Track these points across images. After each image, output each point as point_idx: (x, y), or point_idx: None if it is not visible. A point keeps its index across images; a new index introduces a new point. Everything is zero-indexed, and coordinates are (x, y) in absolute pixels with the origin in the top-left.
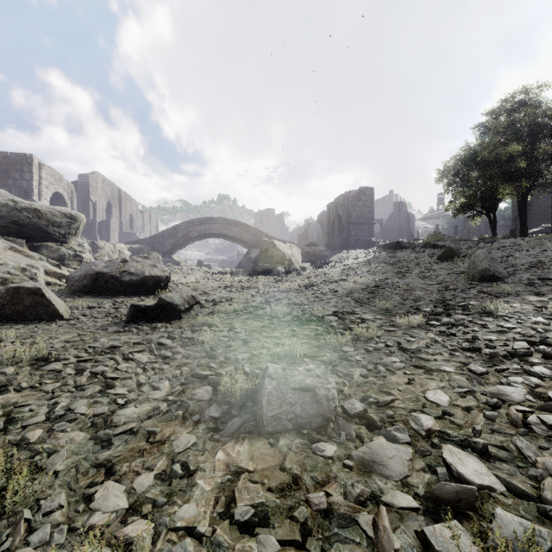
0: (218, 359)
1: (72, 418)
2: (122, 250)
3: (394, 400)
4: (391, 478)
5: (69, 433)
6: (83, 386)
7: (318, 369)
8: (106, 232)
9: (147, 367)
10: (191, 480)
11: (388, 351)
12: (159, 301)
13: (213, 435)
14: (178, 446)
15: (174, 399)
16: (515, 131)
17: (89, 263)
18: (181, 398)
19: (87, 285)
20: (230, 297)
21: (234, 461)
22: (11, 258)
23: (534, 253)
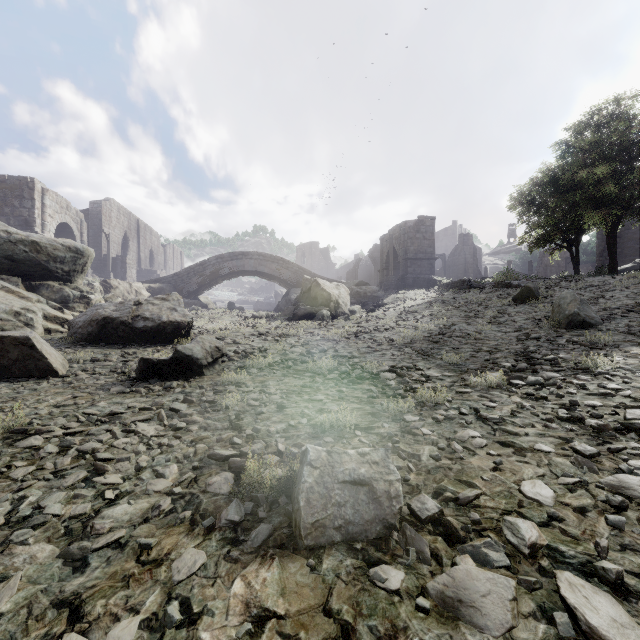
0: (245, 431)
1: (40, 522)
2: (139, 290)
3: (479, 495)
4: (487, 631)
5: (31, 546)
6: (64, 471)
7: (376, 453)
8: (122, 269)
9: (151, 443)
10: (192, 632)
11: (463, 421)
12: (176, 354)
13: (230, 552)
14: (180, 570)
15: (182, 492)
16: (603, 149)
17: (96, 306)
18: (192, 491)
19: (93, 333)
20: (265, 348)
21: (257, 596)
22: (2, 300)
23: (629, 293)
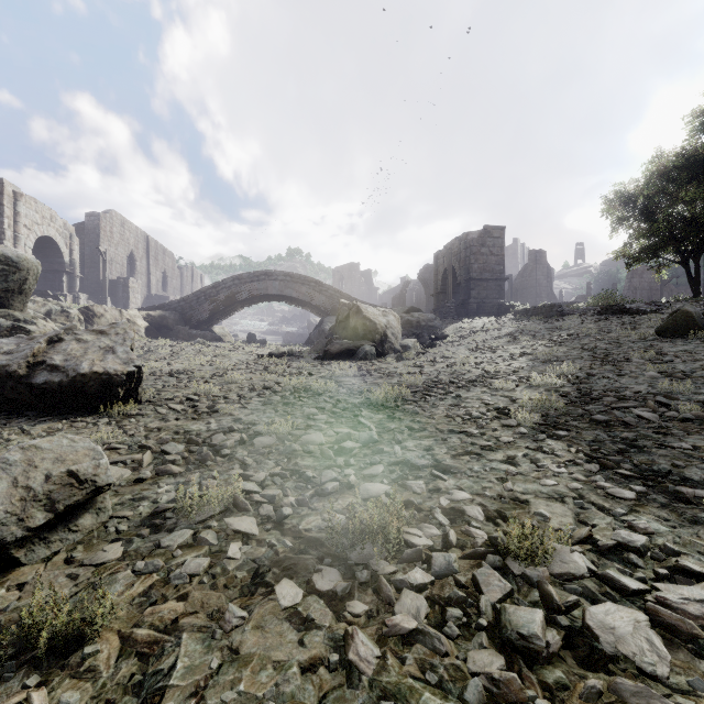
0: None
1: None
2: (132, 319)
3: None
4: None
5: None
6: None
7: None
8: (123, 294)
9: None
10: None
11: None
12: None
13: None
14: None
15: None
16: None
17: None
18: None
19: None
20: (254, 430)
21: None
22: None
23: None
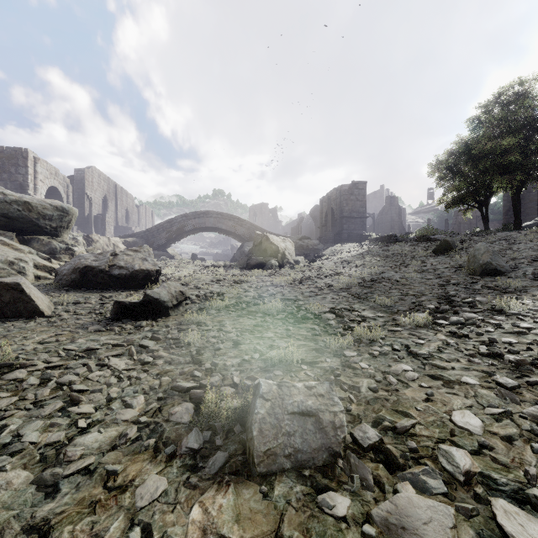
0: (204, 365)
1: (18, 449)
2: (116, 244)
3: (414, 425)
4: None
5: (8, 472)
6: (43, 402)
7: (321, 386)
8: (102, 226)
9: (122, 376)
10: None
11: (396, 356)
12: (145, 297)
13: (189, 478)
14: (143, 496)
15: (147, 421)
16: (509, 124)
17: (78, 256)
18: (156, 420)
19: (75, 280)
20: (222, 292)
21: (213, 522)
22: None
23: (533, 246)
